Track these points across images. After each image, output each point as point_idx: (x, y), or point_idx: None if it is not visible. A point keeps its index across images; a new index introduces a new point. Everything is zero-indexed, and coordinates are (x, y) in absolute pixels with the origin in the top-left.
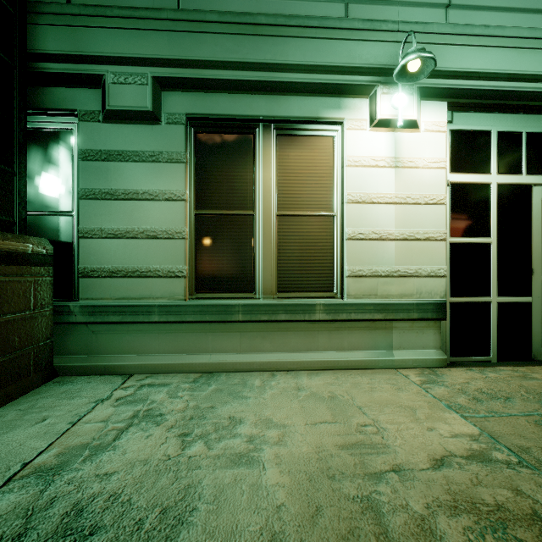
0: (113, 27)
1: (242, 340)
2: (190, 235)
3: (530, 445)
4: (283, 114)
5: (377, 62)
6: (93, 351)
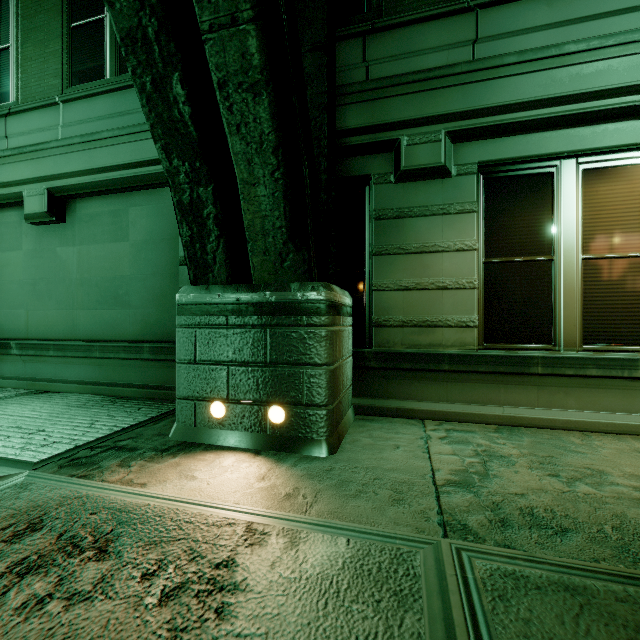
0: (408, 93)
1: (540, 394)
2: (478, 284)
3: None
4: (593, 146)
5: None
6: (383, 395)
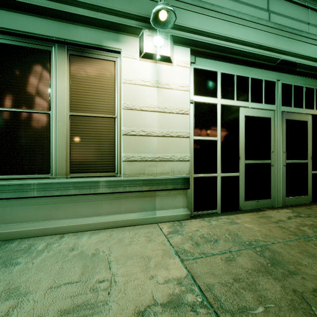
0: None
1: (38, 211)
2: None
3: (215, 281)
4: (73, 38)
5: (143, 12)
6: None
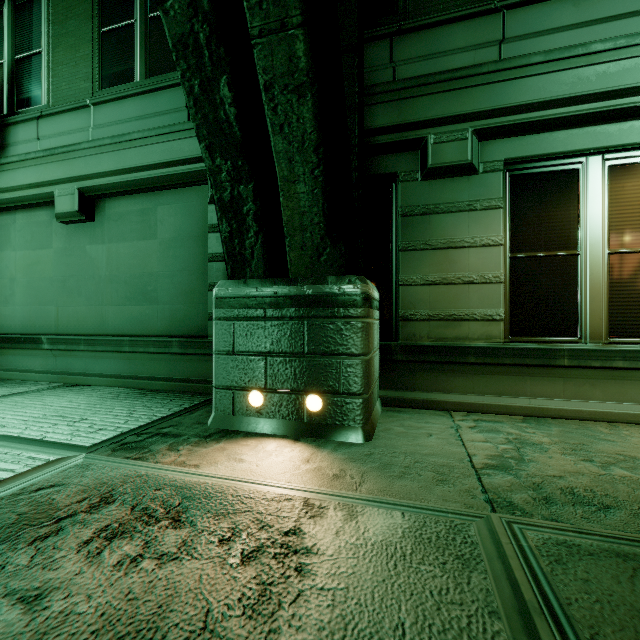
0: (435, 92)
1: (566, 386)
2: (504, 278)
3: None
4: (620, 143)
5: None
6: (410, 387)
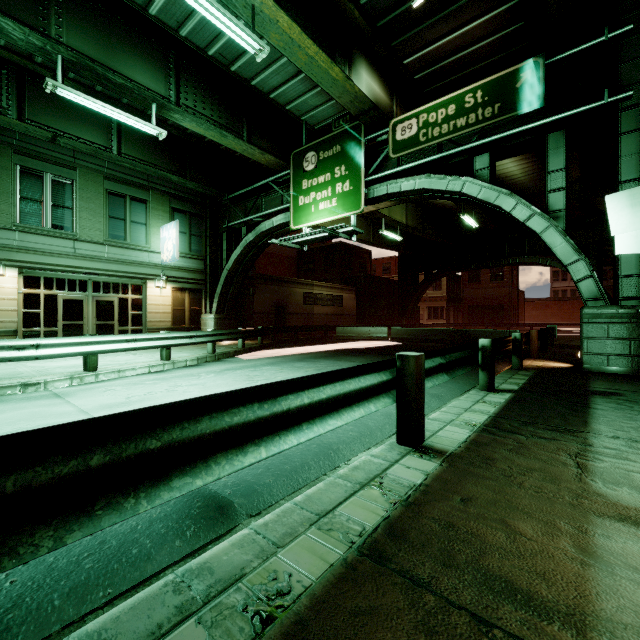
0: None
1: None
2: None
3: None
4: None
5: None
6: None
